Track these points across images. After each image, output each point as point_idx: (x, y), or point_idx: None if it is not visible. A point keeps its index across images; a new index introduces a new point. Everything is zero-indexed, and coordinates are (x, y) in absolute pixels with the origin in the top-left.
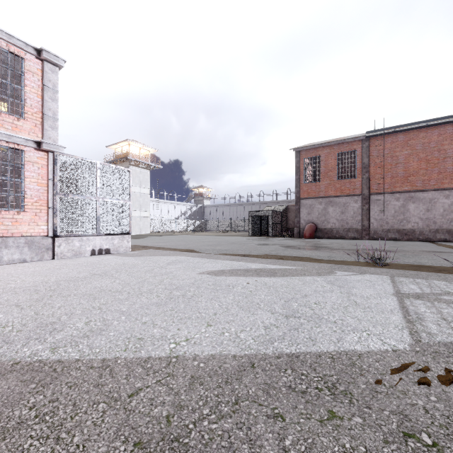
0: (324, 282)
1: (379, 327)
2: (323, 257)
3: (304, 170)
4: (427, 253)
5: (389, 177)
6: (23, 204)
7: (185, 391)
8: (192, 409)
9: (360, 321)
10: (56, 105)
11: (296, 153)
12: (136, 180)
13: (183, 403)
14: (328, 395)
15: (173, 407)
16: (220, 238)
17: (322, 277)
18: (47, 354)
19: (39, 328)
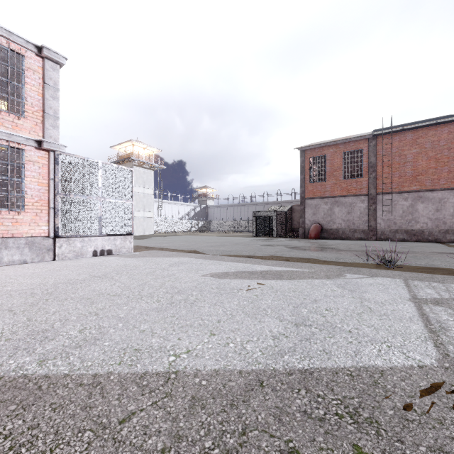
0: (334, 286)
1: (400, 338)
2: (331, 258)
3: (309, 170)
4: (439, 254)
5: (397, 176)
6: (23, 205)
7: (185, 416)
8: (191, 440)
9: (378, 331)
10: (58, 103)
11: (301, 153)
12: (139, 181)
13: (182, 433)
14: (351, 423)
15: (169, 437)
16: (224, 238)
17: (331, 280)
18: (33, 367)
19: (30, 336)
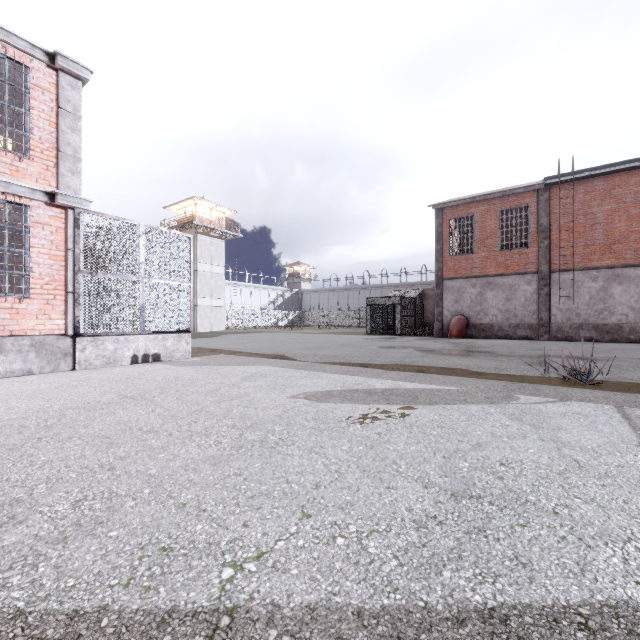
0: (504, 417)
1: None
2: (488, 369)
3: (449, 237)
4: None
5: (581, 245)
6: (27, 288)
7: None
8: None
9: (606, 512)
10: (79, 137)
11: (438, 212)
12: (205, 255)
13: None
14: None
15: None
16: (324, 337)
17: (497, 407)
18: None
19: None
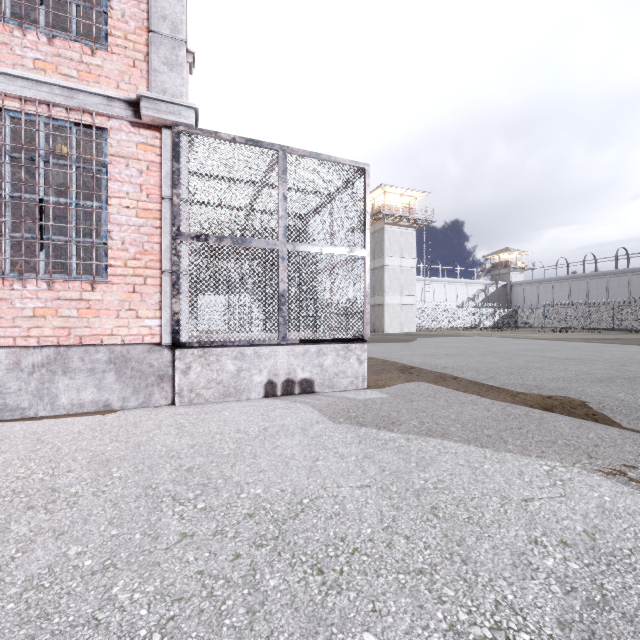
0: None
1: None
2: None
3: None
4: None
5: None
6: (104, 265)
7: None
8: None
9: None
10: (180, 5)
11: None
12: (394, 247)
13: None
14: None
15: None
16: (586, 348)
17: None
18: None
19: None
